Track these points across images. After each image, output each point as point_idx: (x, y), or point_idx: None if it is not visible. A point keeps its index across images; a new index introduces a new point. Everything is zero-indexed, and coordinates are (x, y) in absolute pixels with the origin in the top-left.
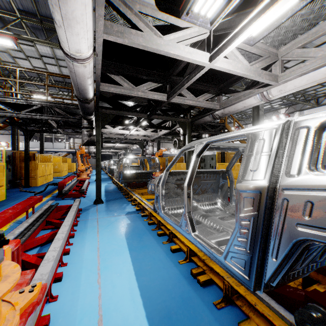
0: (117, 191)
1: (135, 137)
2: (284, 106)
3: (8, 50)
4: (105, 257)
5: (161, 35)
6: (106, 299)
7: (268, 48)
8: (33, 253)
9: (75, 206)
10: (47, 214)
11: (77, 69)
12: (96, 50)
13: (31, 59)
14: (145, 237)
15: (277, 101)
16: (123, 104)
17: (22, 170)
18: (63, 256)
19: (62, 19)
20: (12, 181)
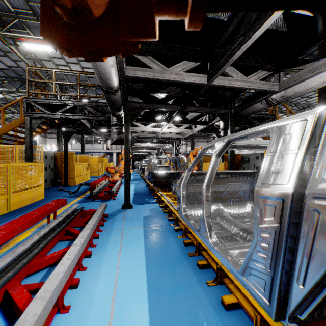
0: (148, 194)
1: (168, 135)
2: None
3: (52, 59)
4: (122, 302)
5: None
6: None
7: None
8: (37, 279)
9: (98, 213)
10: (67, 222)
11: None
12: None
13: (71, 65)
14: (181, 267)
15: None
16: (154, 98)
17: (62, 170)
18: (69, 291)
19: None
20: (54, 180)
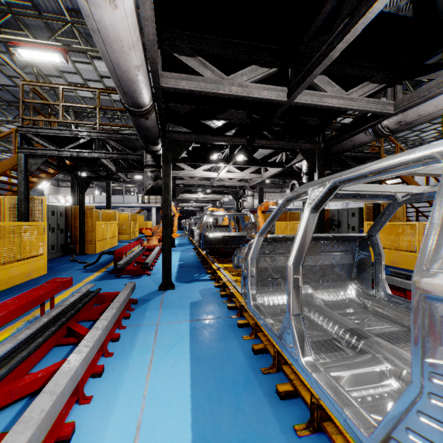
0: (199, 266)
1: (227, 183)
2: None
3: (63, 74)
4: None
5: None
6: None
7: None
8: (3, 422)
9: (119, 300)
10: (68, 316)
11: (99, 14)
12: None
13: (90, 83)
14: (249, 396)
15: None
16: (206, 127)
17: (77, 231)
18: None
19: None
20: (64, 246)
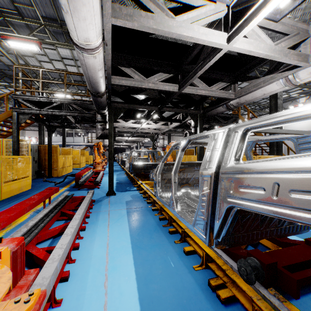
0: (129, 183)
1: (147, 130)
2: (303, 95)
3: (35, 55)
4: (113, 255)
5: (173, 16)
6: (112, 309)
7: (296, 24)
8: (45, 246)
9: (88, 198)
10: (62, 205)
11: (87, 60)
12: (105, 38)
13: (54, 62)
14: (156, 234)
15: (295, 89)
16: (134, 98)
17: (46, 162)
18: (72, 251)
19: (68, 2)
20: (38, 172)
